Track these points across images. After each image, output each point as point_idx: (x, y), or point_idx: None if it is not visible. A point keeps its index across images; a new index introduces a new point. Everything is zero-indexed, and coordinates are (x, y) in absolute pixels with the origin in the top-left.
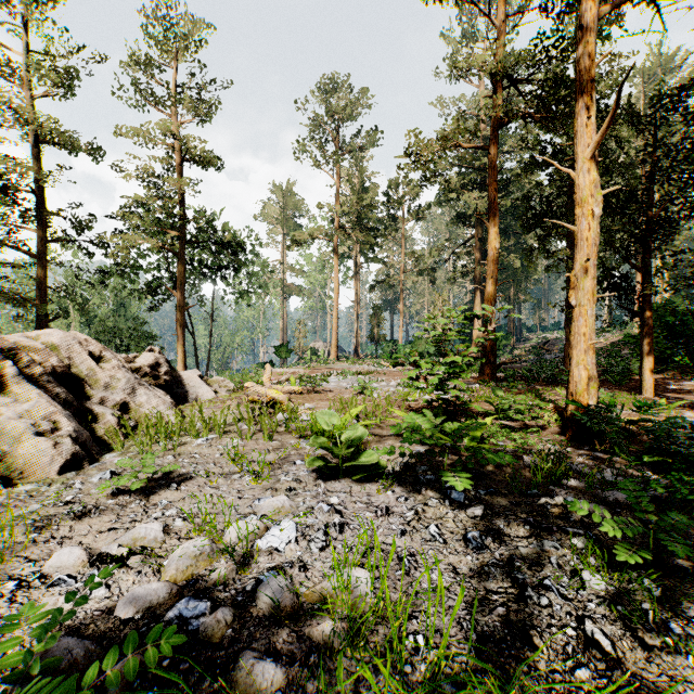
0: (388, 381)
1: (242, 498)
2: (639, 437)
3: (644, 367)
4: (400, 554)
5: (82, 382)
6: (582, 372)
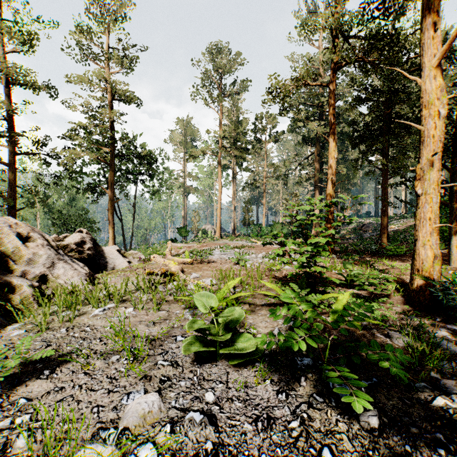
0: (257, 253)
1: (111, 392)
2: None
3: (451, 244)
4: None
5: (8, 258)
6: (428, 251)
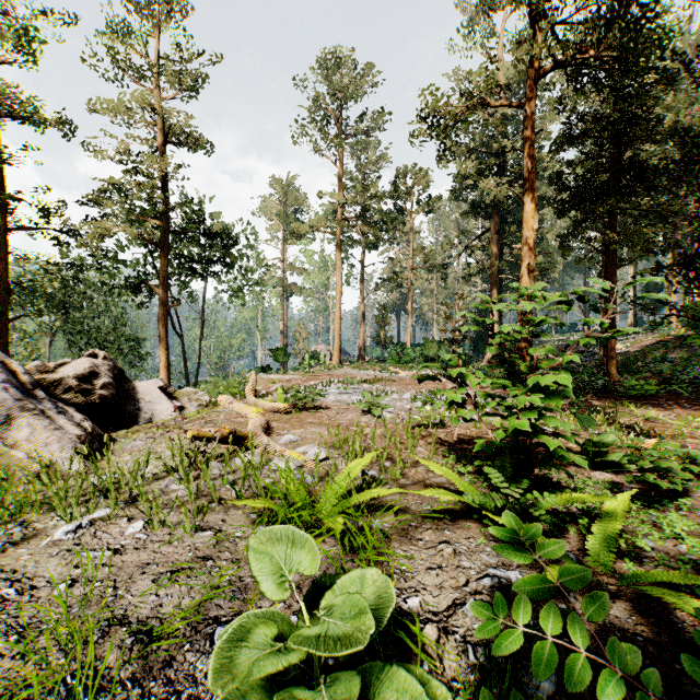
0: (400, 392)
1: None
2: None
3: None
4: None
5: None
6: None
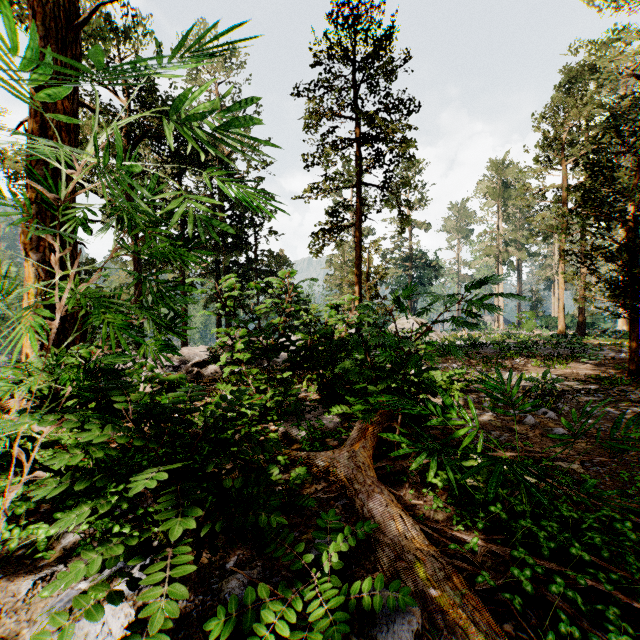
0: None
1: None
2: None
3: None
4: None
5: None
6: (559, 327)
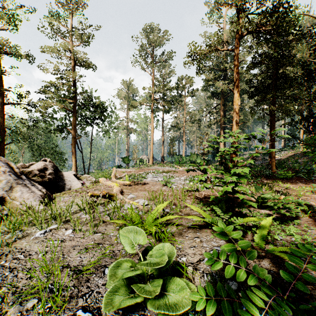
0: (179, 176)
1: None
2: None
3: None
4: None
5: None
6: None
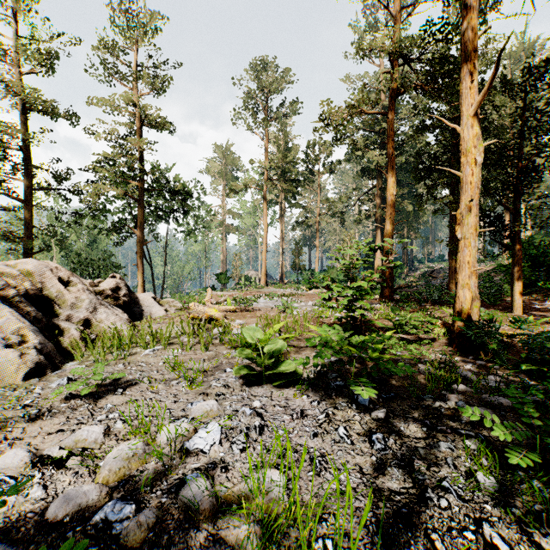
0: (306, 301)
1: (177, 402)
2: (514, 348)
3: (514, 290)
4: (312, 455)
5: (52, 302)
6: (467, 294)
